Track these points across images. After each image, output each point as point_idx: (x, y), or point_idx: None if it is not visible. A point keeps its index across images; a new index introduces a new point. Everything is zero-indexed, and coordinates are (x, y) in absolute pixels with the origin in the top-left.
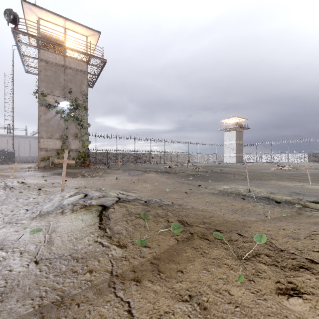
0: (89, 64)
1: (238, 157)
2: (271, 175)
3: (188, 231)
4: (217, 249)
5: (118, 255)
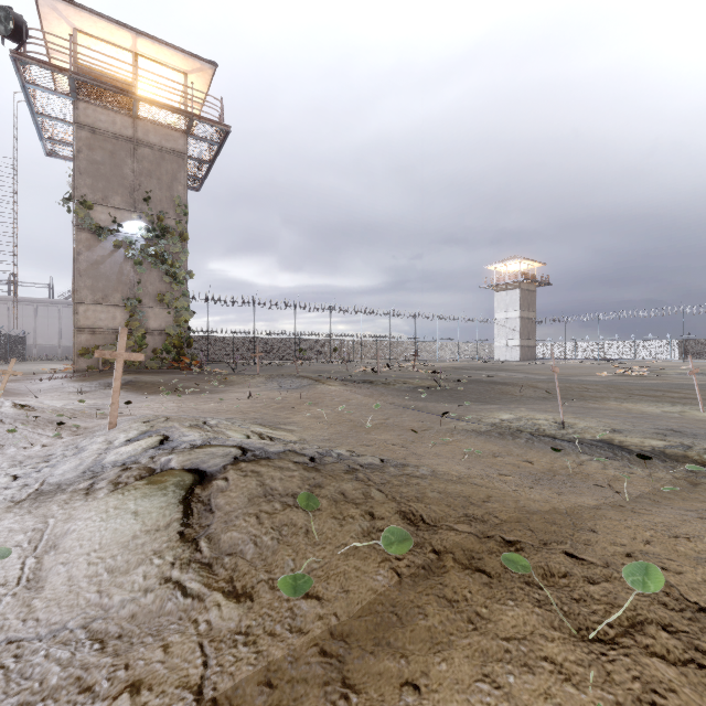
0: (192, 135)
1: (524, 348)
2: (604, 389)
3: (427, 544)
4: (514, 605)
5: (227, 627)
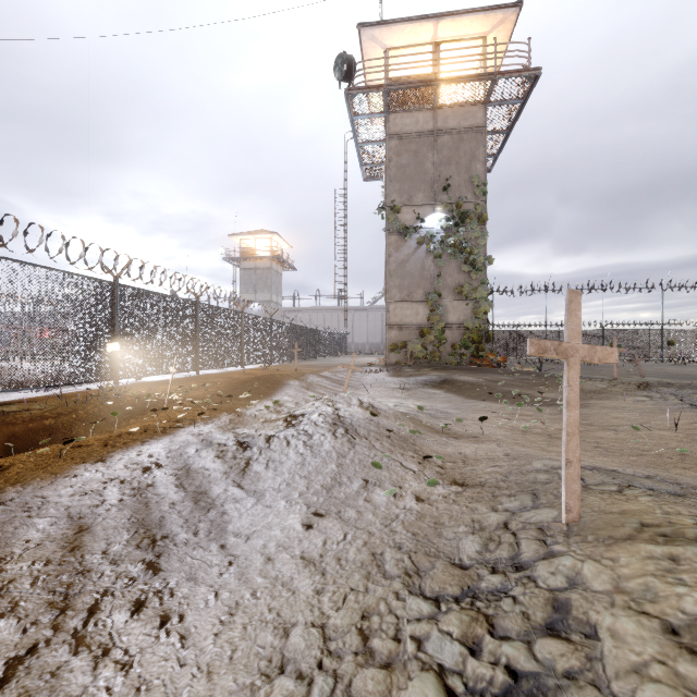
0: (491, 103)
1: None
2: None
3: None
4: None
5: None
